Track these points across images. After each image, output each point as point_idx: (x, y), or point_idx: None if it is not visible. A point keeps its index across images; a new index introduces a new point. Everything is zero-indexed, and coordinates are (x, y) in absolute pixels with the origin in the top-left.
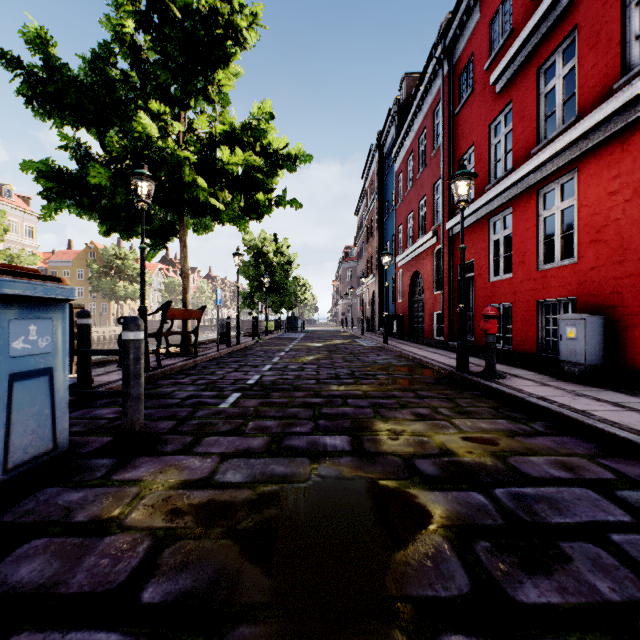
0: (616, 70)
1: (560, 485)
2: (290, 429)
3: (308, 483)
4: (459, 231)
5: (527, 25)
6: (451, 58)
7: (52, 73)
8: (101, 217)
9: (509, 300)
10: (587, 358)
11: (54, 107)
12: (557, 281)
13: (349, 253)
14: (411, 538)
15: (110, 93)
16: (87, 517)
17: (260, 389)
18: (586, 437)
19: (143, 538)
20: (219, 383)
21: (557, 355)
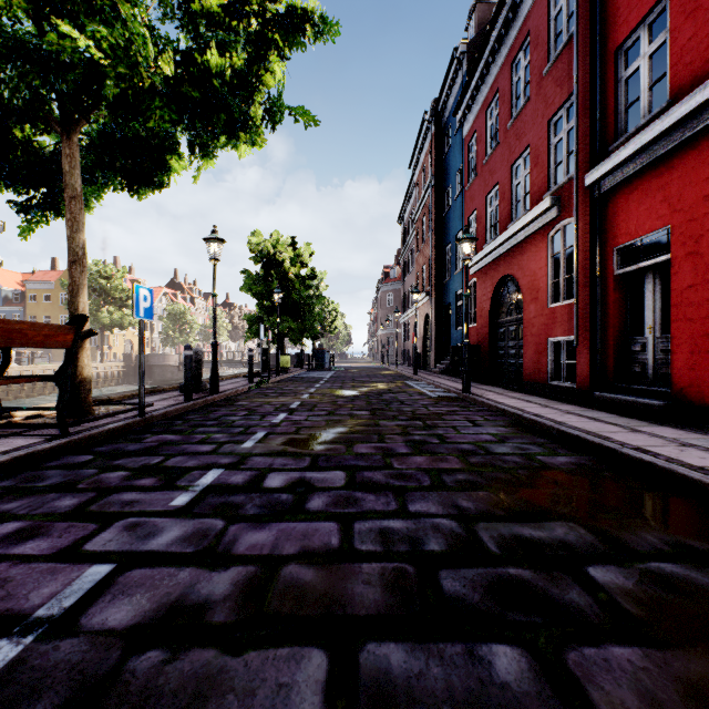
0: None
1: None
2: None
3: None
4: (620, 181)
5: None
6: None
7: None
8: None
9: None
10: None
11: None
12: None
13: (389, 273)
14: None
15: None
16: None
17: None
18: None
19: None
20: None
21: None
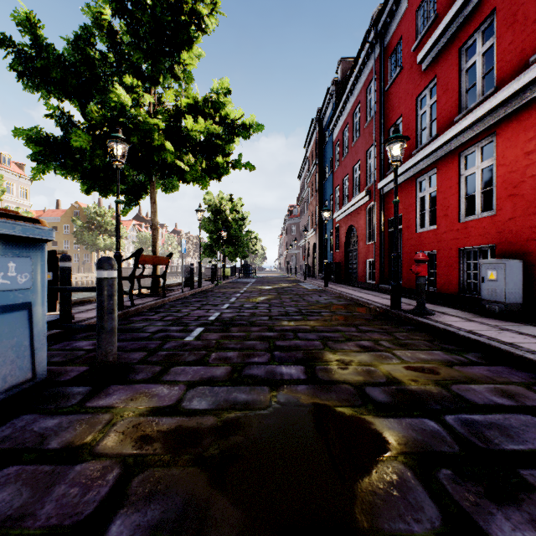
0: (532, 45)
1: (505, 412)
2: (249, 359)
3: (269, 410)
4: (389, 190)
5: (451, 10)
6: (382, 42)
7: (39, 51)
8: (83, 177)
9: (434, 248)
10: (507, 297)
11: (41, 81)
12: (477, 231)
13: (293, 211)
14: (374, 466)
15: (90, 70)
16: (60, 444)
17: (220, 324)
18: (517, 367)
19: (113, 466)
20: (184, 319)
21: (477, 295)
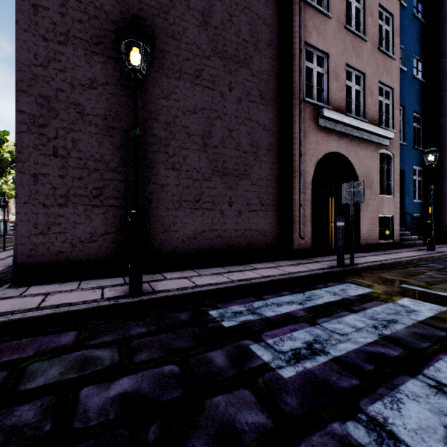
0: None
1: None
2: None
3: None
4: None
5: None
6: None
7: None
8: None
9: None
10: None
11: None
12: None
13: None
14: None
15: None
16: None
17: None
18: None
19: None
20: None
21: None
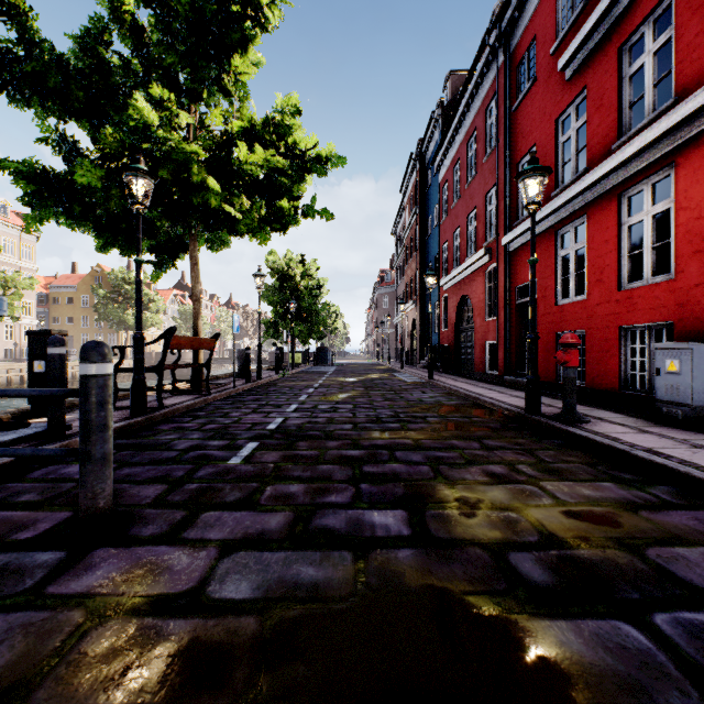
0: None
1: None
2: (322, 498)
3: (353, 602)
4: (517, 247)
5: None
6: (508, 45)
7: (30, 49)
8: (96, 229)
9: (582, 327)
10: (695, 397)
11: (34, 92)
12: (647, 302)
13: (385, 277)
14: None
15: (104, 78)
16: None
17: (283, 437)
18: None
19: None
20: (232, 428)
21: (647, 393)
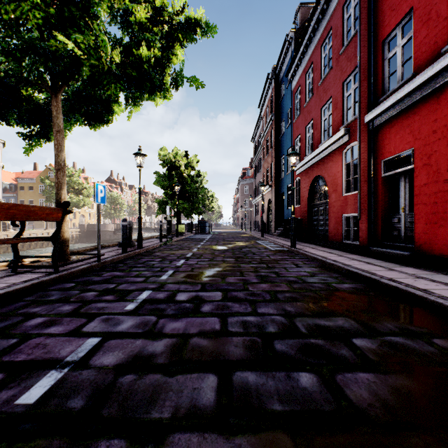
0: None
1: None
2: None
3: None
4: (385, 120)
5: None
6: None
7: None
8: None
9: None
10: None
11: None
12: None
13: (246, 173)
14: None
15: None
16: None
17: None
18: None
19: None
20: None
21: None
